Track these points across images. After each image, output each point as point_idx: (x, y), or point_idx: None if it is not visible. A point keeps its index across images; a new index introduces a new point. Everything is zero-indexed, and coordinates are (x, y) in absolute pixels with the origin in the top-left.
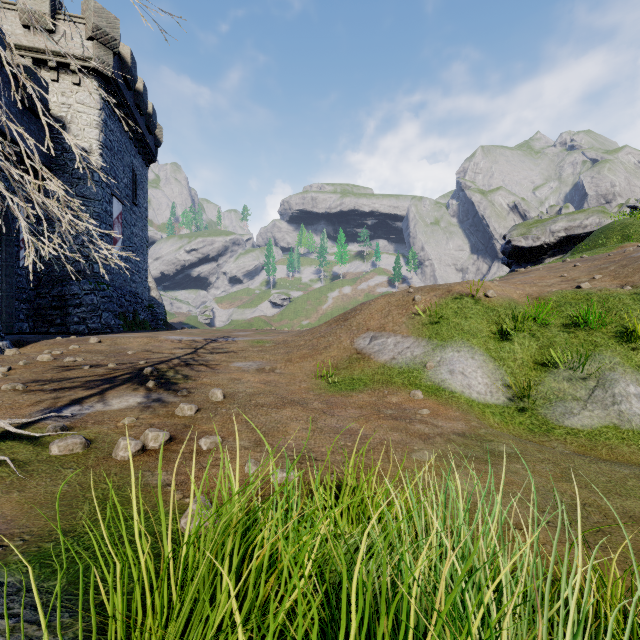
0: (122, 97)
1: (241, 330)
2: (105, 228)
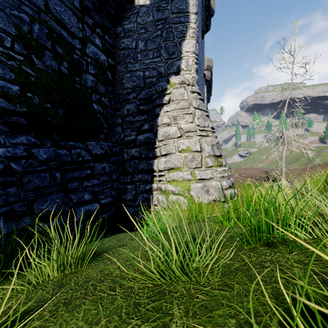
0: (209, 84)
1: (257, 168)
2: None
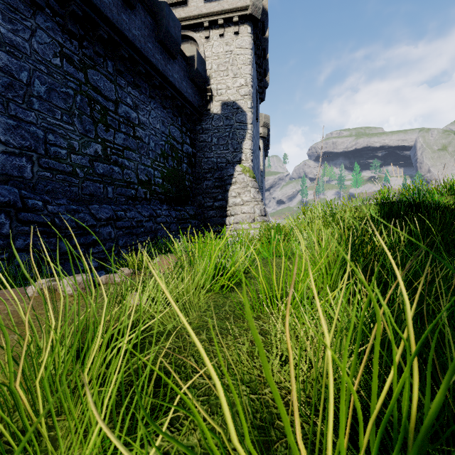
0: (266, 140)
1: None
2: (263, 191)
